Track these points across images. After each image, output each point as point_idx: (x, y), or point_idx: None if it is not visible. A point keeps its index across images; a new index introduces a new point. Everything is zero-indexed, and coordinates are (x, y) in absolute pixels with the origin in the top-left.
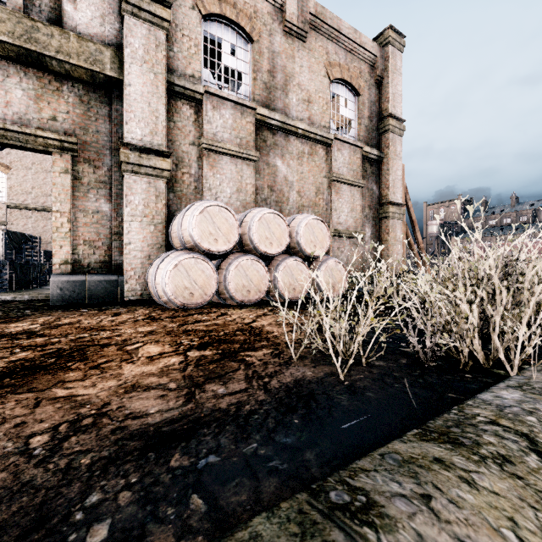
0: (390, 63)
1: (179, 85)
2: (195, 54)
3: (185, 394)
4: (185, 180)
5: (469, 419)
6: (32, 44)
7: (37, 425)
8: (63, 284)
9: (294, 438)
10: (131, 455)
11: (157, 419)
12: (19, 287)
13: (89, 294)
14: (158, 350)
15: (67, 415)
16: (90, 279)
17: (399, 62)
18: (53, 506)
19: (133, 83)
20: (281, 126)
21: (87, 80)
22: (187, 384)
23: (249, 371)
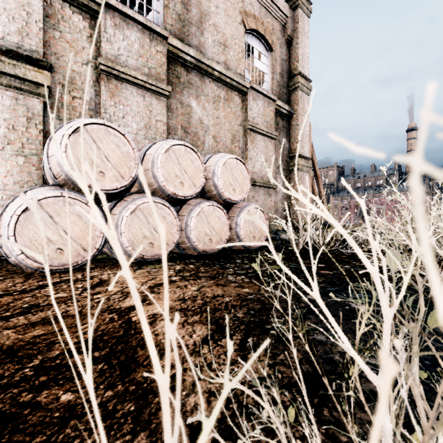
0: (300, 25)
1: None
2: None
3: None
4: (76, 107)
5: None
6: None
7: None
8: None
9: None
10: None
11: None
12: None
13: None
14: None
15: None
16: None
17: (306, 26)
18: None
19: None
20: (196, 64)
21: None
22: None
23: None
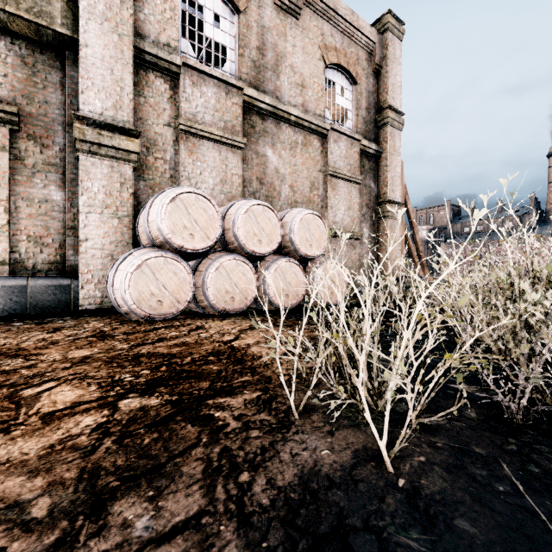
0: (389, 50)
1: (151, 54)
2: (170, 19)
3: (50, 544)
4: (158, 167)
5: None
6: None
7: None
8: None
9: None
10: None
11: None
12: None
13: (31, 302)
14: (74, 396)
15: None
16: (33, 284)
17: (398, 50)
18: None
19: (91, 44)
20: (272, 111)
21: (31, 37)
22: (76, 499)
23: (214, 450)
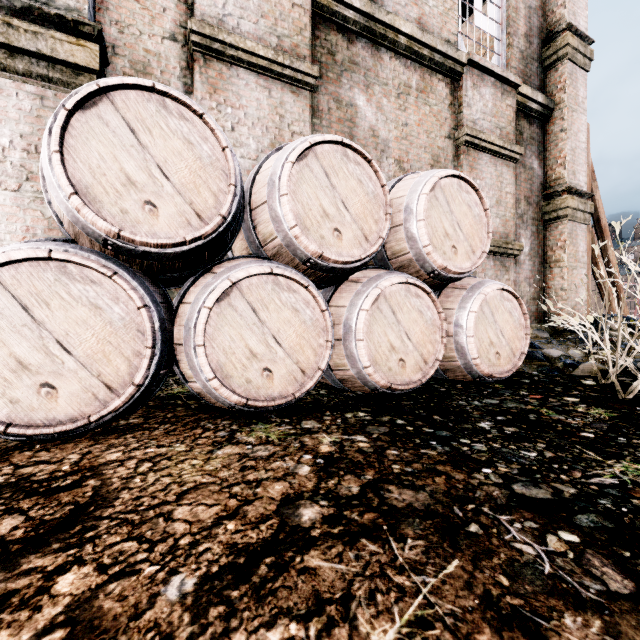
0: None
1: None
2: None
3: None
4: None
5: None
6: None
7: None
8: None
9: None
10: None
11: None
12: None
13: None
14: None
15: None
16: None
17: None
18: None
19: None
20: (365, 24)
21: None
22: None
23: None
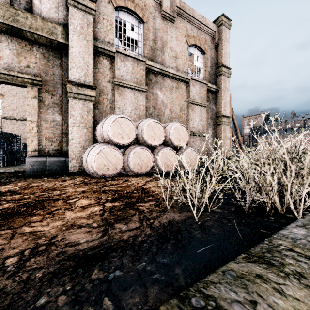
0: (223, 35)
1: (101, 48)
2: (110, 30)
3: (102, 230)
4: (104, 103)
5: (276, 247)
6: (15, 23)
7: (11, 251)
8: (33, 163)
9: (168, 259)
10: (67, 270)
11: (84, 247)
12: (9, 164)
13: (48, 168)
14: (87, 202)
15: (30, 244)
16: (49, 160)
17: (228, 35)
18: (16, 306)
19: (74, 46)
20: (160, 71)
21: (47, 44)
22: (104, 223)
23: (141, 215)
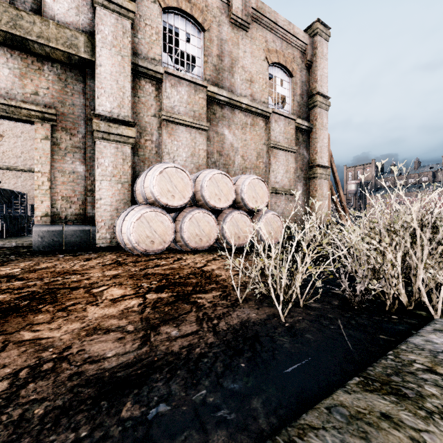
0: (318, 50)
1: (143, 66)
2: (156, 40)
3: (141, 336)
4: (147, 146)
5: (407, 366)
6: (17, 30)
7: None
8: (43, 234)
9: (241, 383)
10: (84, 404)
11: (113, 363)
12: (9, 235)
13: (66, 241)
14: (121, 292)
15: (29, 359)
16: (66, 229)
17: (325, 49)
18: None
19: (103, 64)
20: (228, 101)
21: (64, 61)
22: (144, 326)
23: (200, 313)
